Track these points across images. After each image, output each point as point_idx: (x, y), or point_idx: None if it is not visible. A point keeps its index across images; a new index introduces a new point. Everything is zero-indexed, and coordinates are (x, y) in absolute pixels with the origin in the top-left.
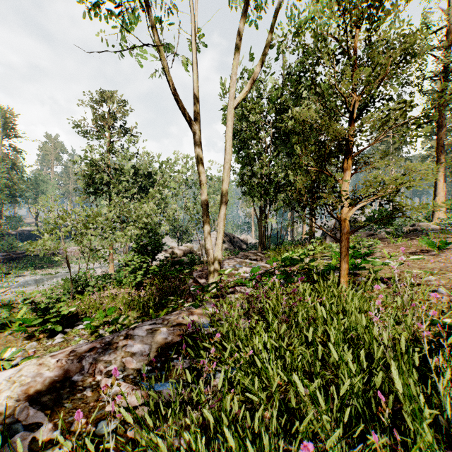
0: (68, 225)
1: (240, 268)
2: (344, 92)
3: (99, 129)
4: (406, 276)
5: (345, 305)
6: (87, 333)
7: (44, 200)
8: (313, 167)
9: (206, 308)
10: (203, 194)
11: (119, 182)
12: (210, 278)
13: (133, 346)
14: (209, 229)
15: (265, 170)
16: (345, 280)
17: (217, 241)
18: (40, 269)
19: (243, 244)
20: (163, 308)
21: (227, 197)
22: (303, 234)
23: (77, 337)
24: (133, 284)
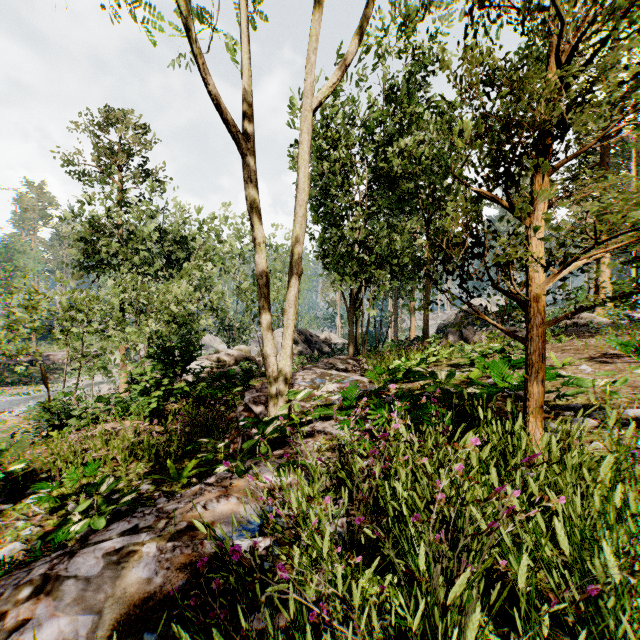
0: (46, 317)
1: (322, 384)
2: (560, 9)
3: (103, 170)
4: (619, 403)
5: (606, 507)
6: (45, 511)
7: (1, 275)
8: (474, 191)
9: (258, 478)
10: (260, 261)
11: (135, 252)
12: (271, 406)
13: (46, 624)
14: (270, 322)
15: (358, 235)
16: (539, 420)
17: (284, 341)
18: (11, 386)
19: (325, 345)
20: (193, 456)
21: (300, 265)
22: (411, 331)
23: (22, 520)
24: (146, 413)
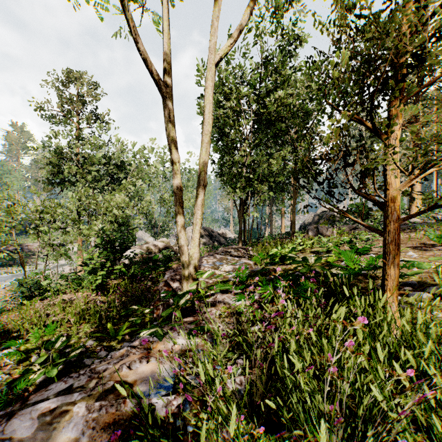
0: (23, 218)
1: (220, 265)
2: None
3: (66, 114)
4: None
5: None
6: (14, 362)
7: None
8: None
9: (173, 341)
10: (176, 176)
11: (88, 173)
12: (183, 282)
13: None
14: (183, 220)
15: (245, 161)
16: (395, 296)
17: (193, 235)
18: (0, 267)
19: (222, 238)
20: (127, 319)
21: (205, 179)
22: (282, 229)
23: None
24: (93, 287)
